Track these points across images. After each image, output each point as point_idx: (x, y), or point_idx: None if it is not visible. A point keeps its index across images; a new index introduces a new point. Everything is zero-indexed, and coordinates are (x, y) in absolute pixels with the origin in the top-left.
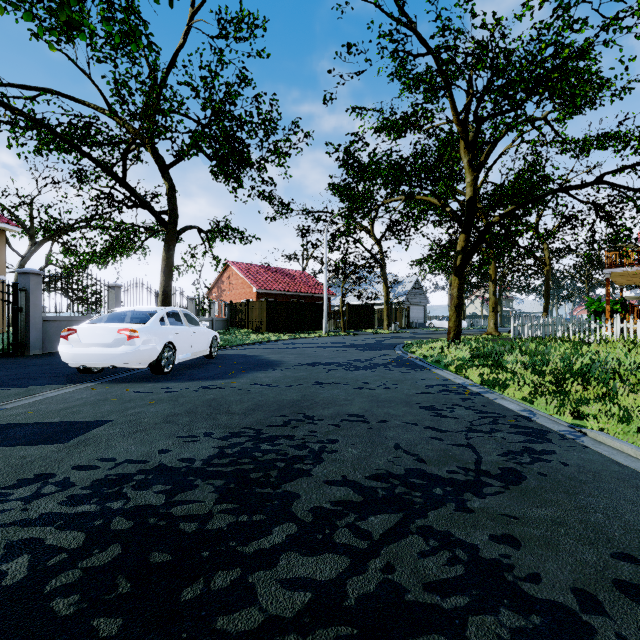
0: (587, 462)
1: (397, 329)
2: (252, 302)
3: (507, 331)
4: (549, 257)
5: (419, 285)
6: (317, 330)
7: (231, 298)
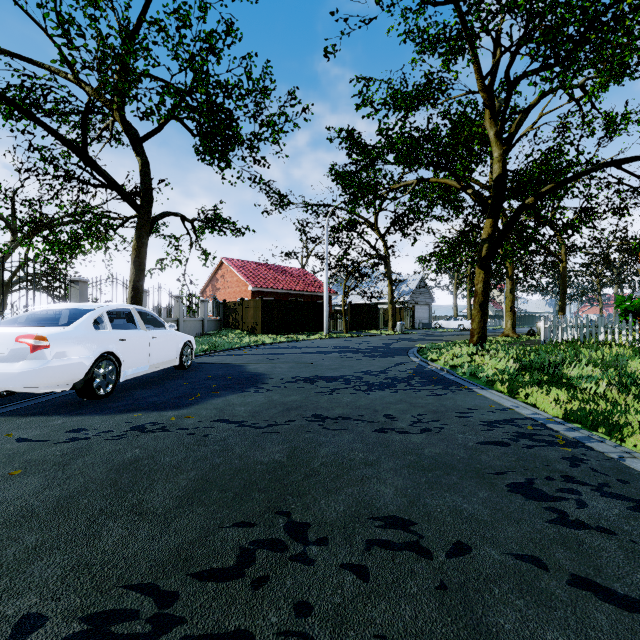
0: None
1: (403, 330)
2: (247, 301)
3: (520, 332)
4: (565, 253)
5: (424, 283)
6: (317, 331)
7: (226, 297)
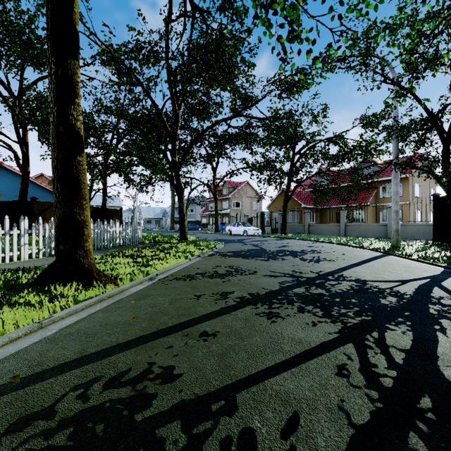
0: None
1: None
2: None
3: None
4: None
5: None
6: None
7: None
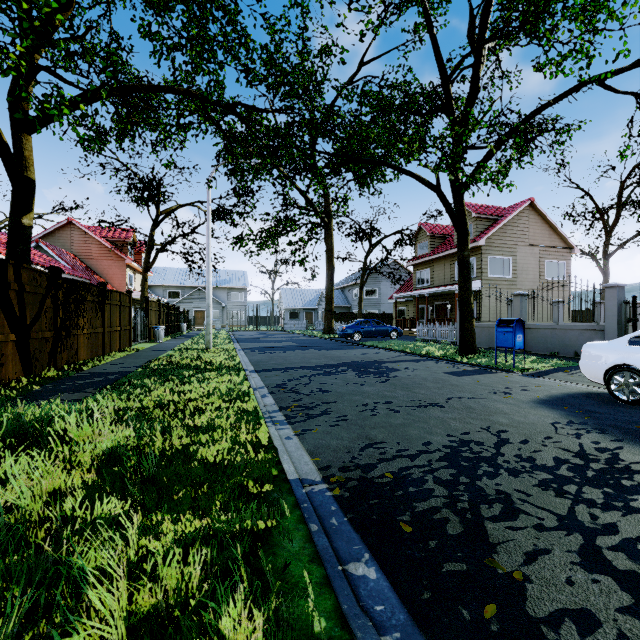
0: (275, 380)
1: None
2: None
3: None
4: None
5: None
6: None
7: None
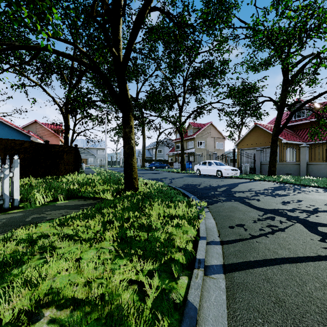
0: None
1: None
2: None
3: None
4: None
5: None
6: None
7: None
